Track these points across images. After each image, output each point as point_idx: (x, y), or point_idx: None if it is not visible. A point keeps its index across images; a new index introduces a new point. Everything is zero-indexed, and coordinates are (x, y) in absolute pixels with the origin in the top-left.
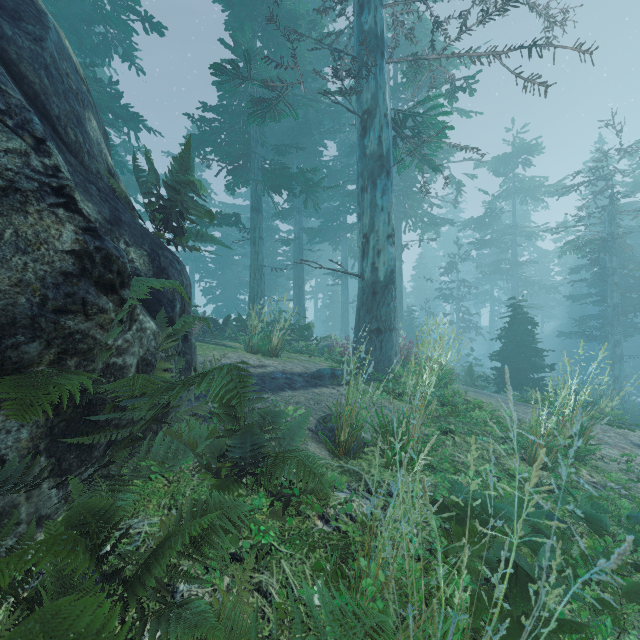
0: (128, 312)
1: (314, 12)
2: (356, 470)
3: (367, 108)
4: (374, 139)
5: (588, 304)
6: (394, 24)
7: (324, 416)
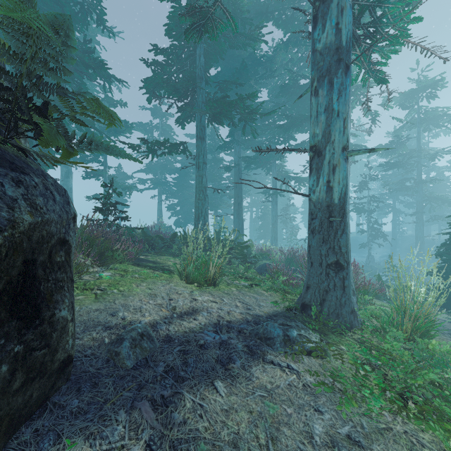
0: None
1: None
2: None
3: None
4: (331, 28)
5: None
6: None
7: None
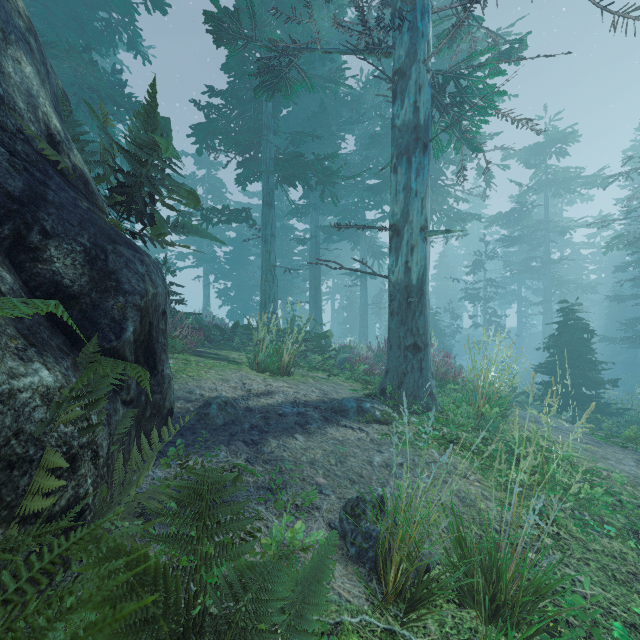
0: None
1: None
2: None
3: (400, 68)
4: (409, 105)
5: None
6: None
7: (353, 501)
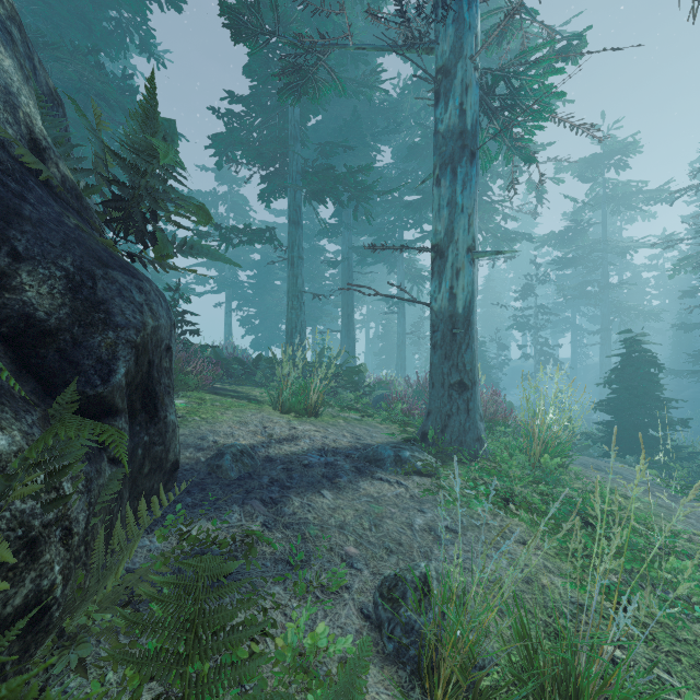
0: None
1: None
2: None
3: (444, 65)
4: (454, 108)
5: None
6: None
7: (391, 580)
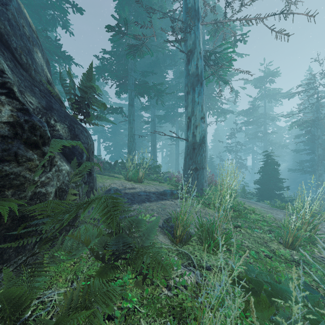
0: (48, 160)
1: (161, 1)
2: (186, 252)
3: (190, 49)
4: (194, 65)
5: (305, 154)
6: (204, 4)
7: (167, 218)
